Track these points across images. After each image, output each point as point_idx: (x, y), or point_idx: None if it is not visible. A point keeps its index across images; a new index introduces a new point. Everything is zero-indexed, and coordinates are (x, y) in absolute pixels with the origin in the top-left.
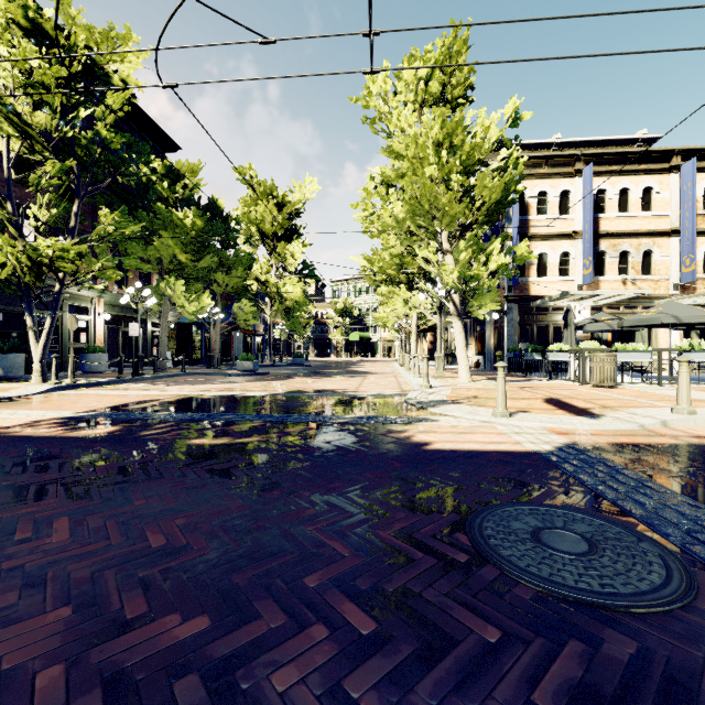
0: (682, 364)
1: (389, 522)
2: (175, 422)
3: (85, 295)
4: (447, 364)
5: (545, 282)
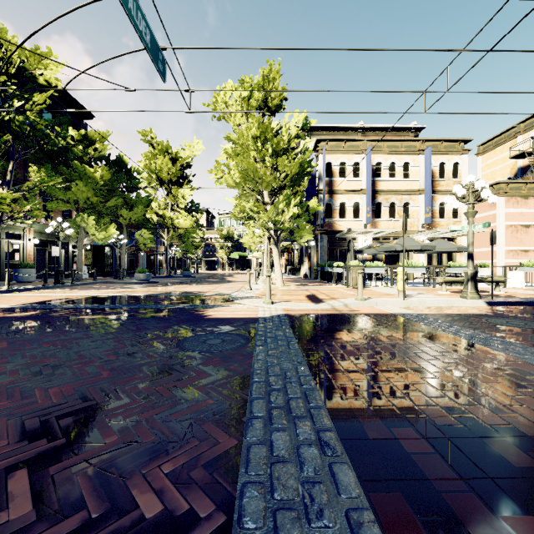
0: (359, 274)
1: (152, 339)
2: (75, 309)
3: (18, 225)
4: (292, 275)
5: (344, 221)
